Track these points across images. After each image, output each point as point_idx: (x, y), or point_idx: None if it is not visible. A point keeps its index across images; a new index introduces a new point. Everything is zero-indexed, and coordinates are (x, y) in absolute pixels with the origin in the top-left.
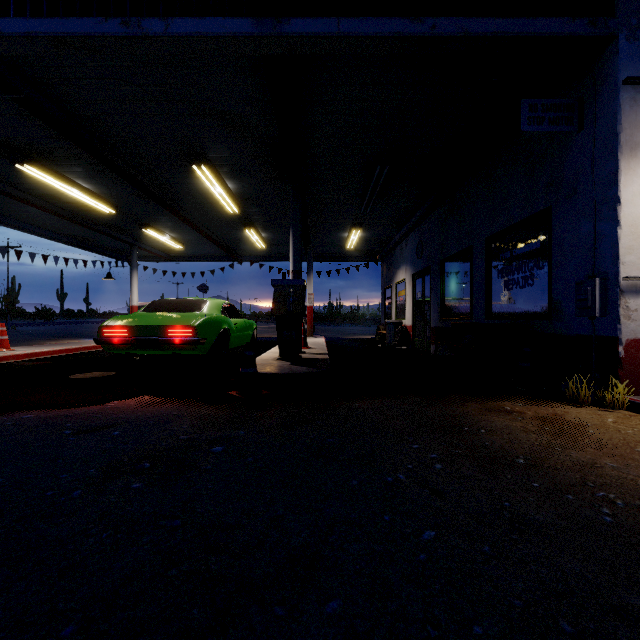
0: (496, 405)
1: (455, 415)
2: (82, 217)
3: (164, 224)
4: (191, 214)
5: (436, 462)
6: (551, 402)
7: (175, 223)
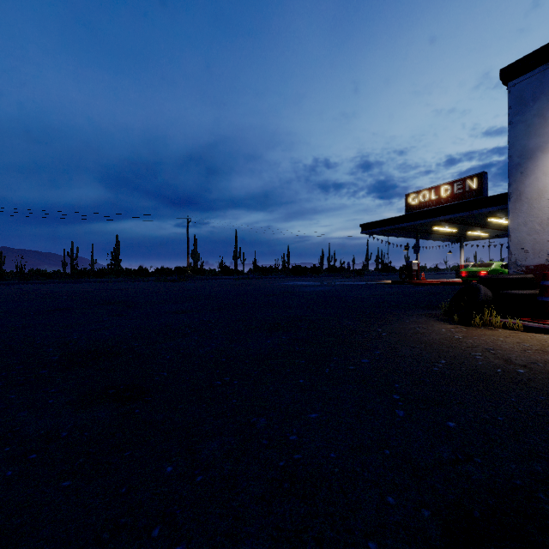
0: None
1: None
2: (442, 232)
3: (477, 229)
4: (490, 225)
5: None
6: None
7: (482, 228)
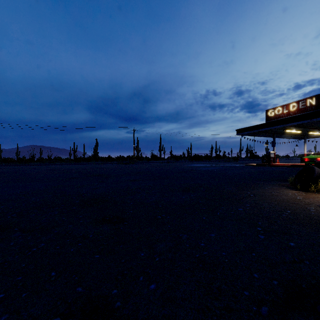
0: None
1: None
2: (291, 133)
3: (316, 130)
4: None
5: None
6: None
7: None
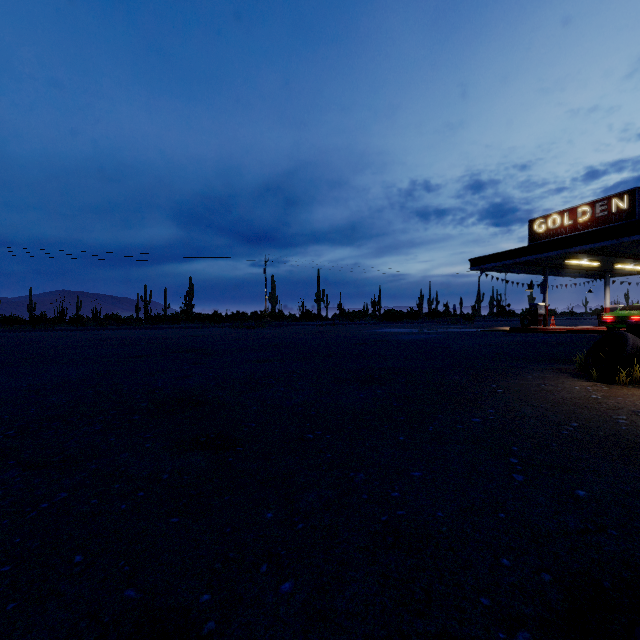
0: None
1: None
2: (579, 266)
3: (628, 261)
4: None
5: None
6: None
7: (636, 260)
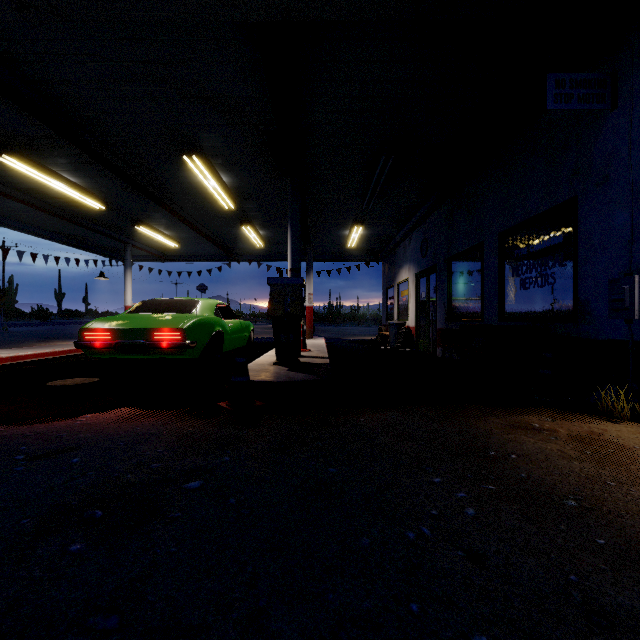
0: (521, 420)
1: (476, 434)
2: (71, 213)
3: (158, 221)
4: (185, 210)
5: (466, 505)
6: (582, 416)
7: (169, 220)
